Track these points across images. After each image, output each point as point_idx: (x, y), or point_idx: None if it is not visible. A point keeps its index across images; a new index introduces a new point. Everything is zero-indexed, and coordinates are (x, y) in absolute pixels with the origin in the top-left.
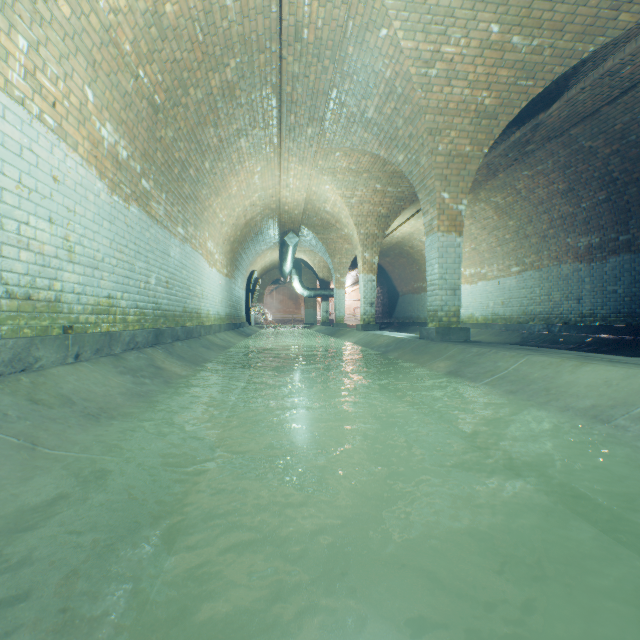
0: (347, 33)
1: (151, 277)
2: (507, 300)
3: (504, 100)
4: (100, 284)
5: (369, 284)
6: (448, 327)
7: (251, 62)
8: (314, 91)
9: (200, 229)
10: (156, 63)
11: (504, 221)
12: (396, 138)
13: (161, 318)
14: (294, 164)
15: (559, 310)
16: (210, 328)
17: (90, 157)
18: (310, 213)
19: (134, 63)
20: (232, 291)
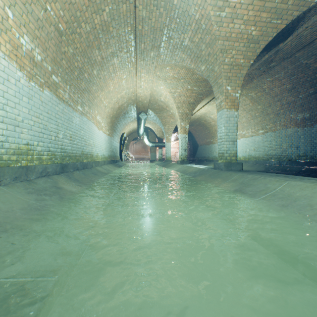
0: None
1: (59, 133)
2: (256, 148)
3: (263, 32)
4: (20, 136)
5: (184, 139)
6: (230, 162)
7: (118, 9)
8: (154, 29)
9: (92, 108)
10: (58, 2)
11: (255, 106)
12: (200, 56)
13: (66, 157)
14: (144, 74)
15: (286, 153)
16: (98, 163)
17: (11, 54)
18: (152, 102)
19: None
20: (112, 143)
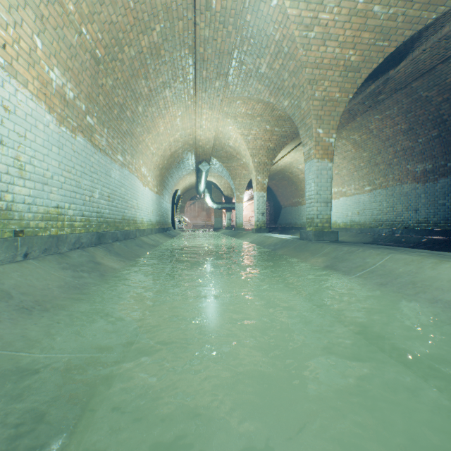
0: (246, 4)
1: (95, 192)
2: (361, 211)
3: (366, 57)
4: (49, 196)
5: (261, 199)
6: (322, 231)
7: (172, 27)
8: (220, 51)
9: (136, 158)
10: (96, 23)
11: (360, 153)
12: (282, 88)
13: (103, 224)
14: (206, 110)
15: (401, 218)
16: (144, 231)
17: (39, 94)
18: (218, 147)
19: (77, 21)
20: (161, 204)
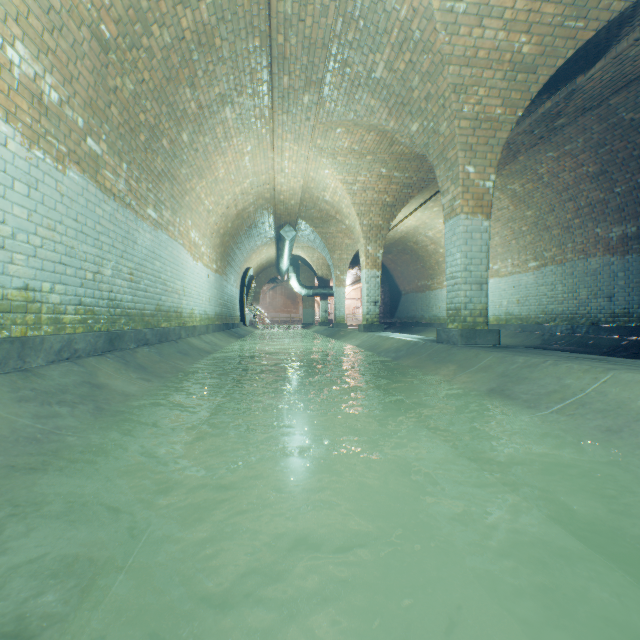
0: None
1: (105, 266)
2: (523, 298)
3: (546, 47)
4: (7, 270)
5: (373, 280)
6: (474, 329)
7: None
8: (311, 42)
9: (180, 215)
10: None
11: (521, 211)
12: (409, 102)
13: (122, 318)
14: (289, 143)
15: (586, 309)
16: (194, 329)
17: None
18: (308, 204)
19: None
20: (223, 289)
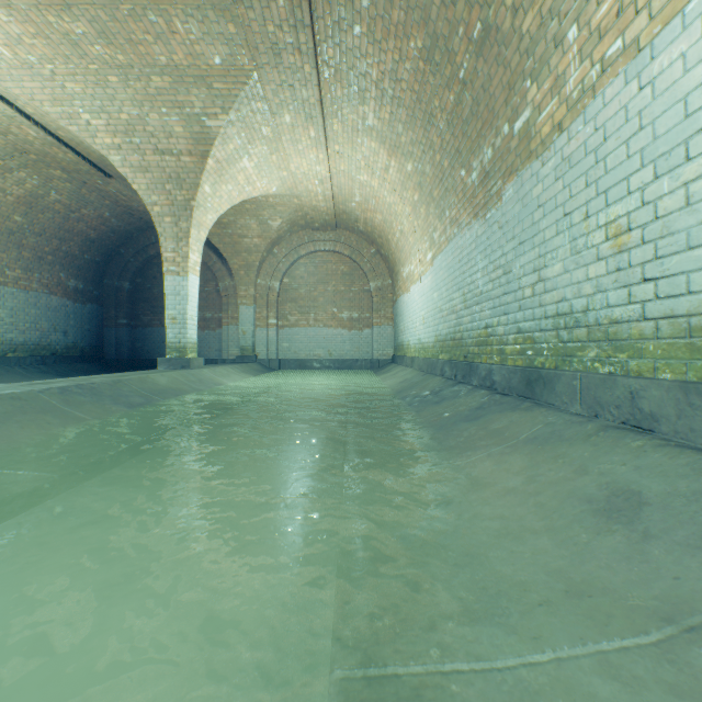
0: None
1: None
2: None
3: None
4: None
5: None
6: None
7: None
8: None
9: None
10: None
11: None
12: None
13: None
14: None
15: None
16: None
17: None
18: None
19: None
20: None
